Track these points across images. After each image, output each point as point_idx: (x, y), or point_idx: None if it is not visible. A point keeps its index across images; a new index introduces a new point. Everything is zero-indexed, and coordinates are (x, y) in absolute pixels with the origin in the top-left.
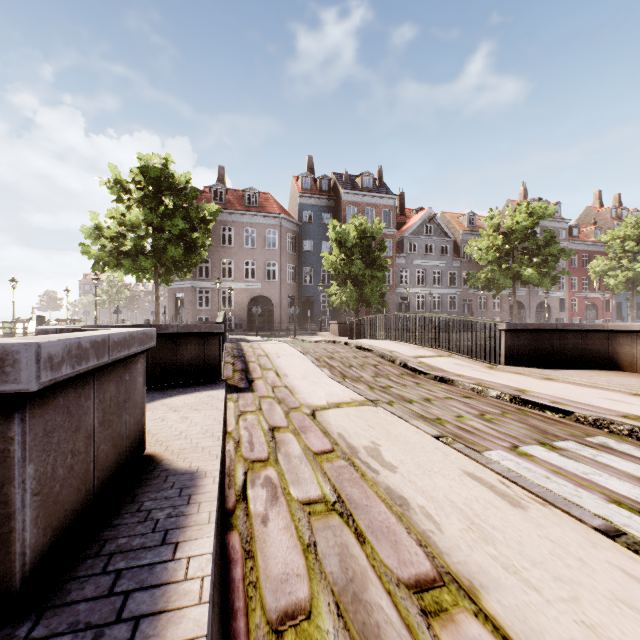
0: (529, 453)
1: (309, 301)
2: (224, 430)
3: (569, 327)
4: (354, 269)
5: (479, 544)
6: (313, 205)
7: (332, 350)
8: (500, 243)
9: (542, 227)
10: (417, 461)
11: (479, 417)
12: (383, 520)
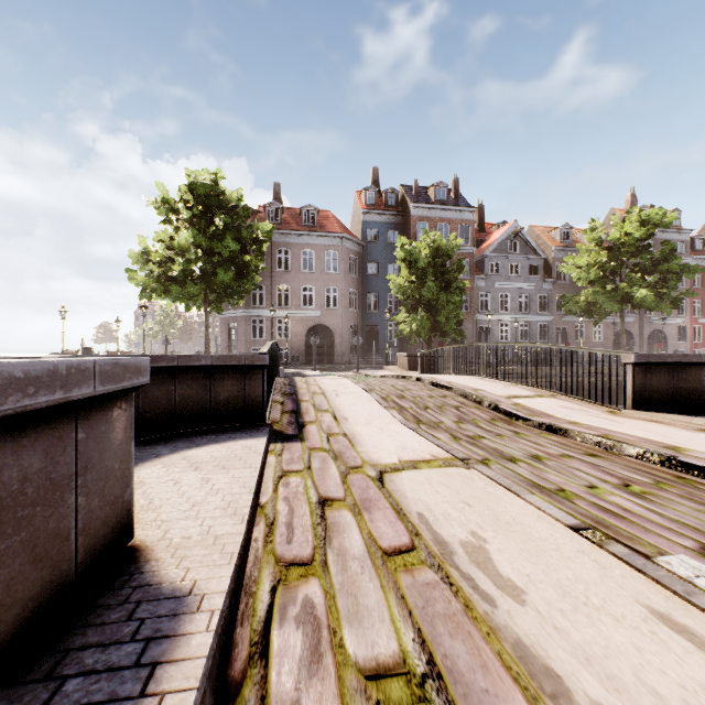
0: None
1: (374, 331)
2: (254, 503)
3: None
4: (426, 293)
5: None
6: (378, 222)
7: (402, 387)
8: (604, 259)
9: (655, 240)
10: (556, 579)
11: (623, 489)
12: None
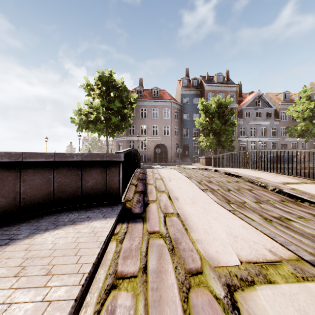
0: None
1: (186, 146)
2: None
3: None
4: (214, 126)
5: None
6: (188, 94)
7: (207, 175)
8: (313, 106)
9: None
10: None
11: None
12: None
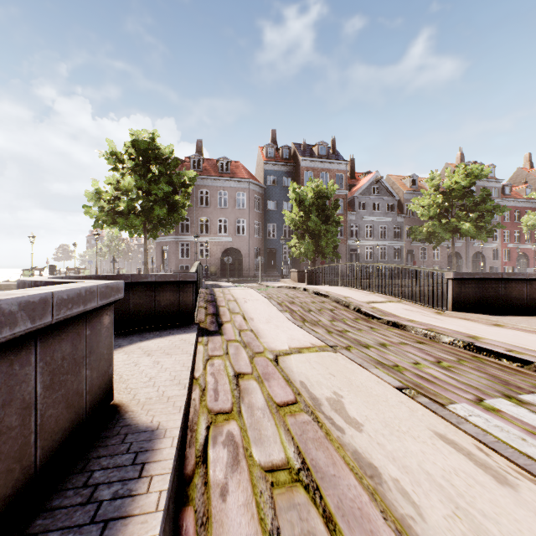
0: (496, 408)
1: (272, 252)
2: (191, 376)
3: (514, 276)
4: (311, 225)
5: None
6: (276, 171)
7: (293, 295)
8: (440, 201)
9: (477, 186)
10: (383, 417)
11: (436, 364)
12: (354, 498)
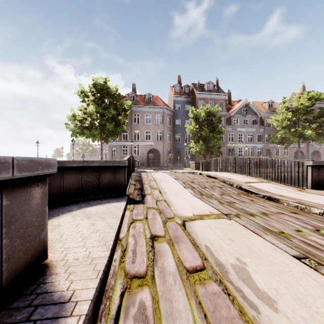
0: None
1: (178, 151)
2: (116, 238)
3: None
4: (203, 133)
5: None
6: (180, 101)
7: (192, 177)
8: (290, 116)
9: (315, 107)
10: (294, 293)
11: (316, 232)
12: None
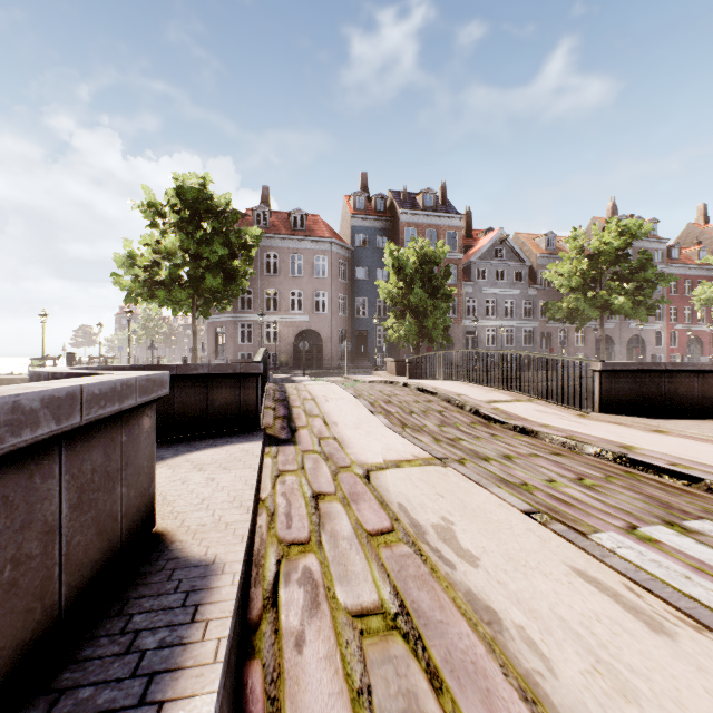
0: (653, 537)
1: (363, 335)
2: (256, 497)
3: (681, 367)
4: (414, 299)
5: (615, 702)
6: (367, 227)
7: (389, 393)
8: (585, 267)
9: (635, 248)
10: (505, 549)
11: (577, 482)
12: (466, 649)
